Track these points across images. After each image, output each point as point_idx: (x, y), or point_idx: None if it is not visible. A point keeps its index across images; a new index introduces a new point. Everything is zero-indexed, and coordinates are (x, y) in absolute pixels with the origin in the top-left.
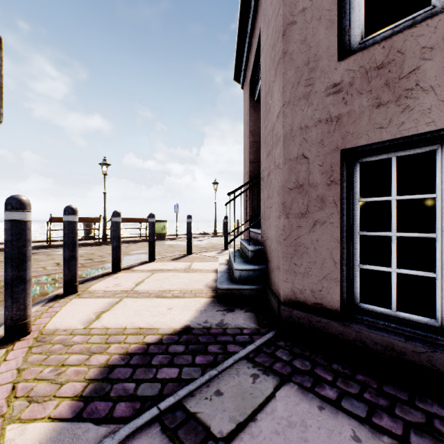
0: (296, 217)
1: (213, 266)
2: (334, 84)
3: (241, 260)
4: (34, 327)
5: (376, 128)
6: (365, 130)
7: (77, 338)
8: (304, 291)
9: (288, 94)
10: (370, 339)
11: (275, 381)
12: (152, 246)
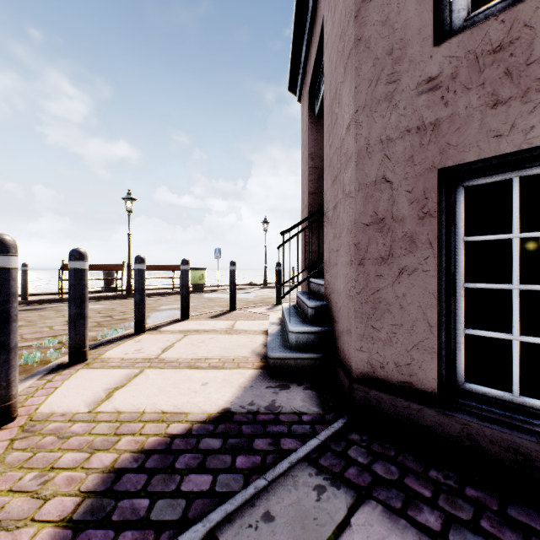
0: (374, 263)
1: (262, 325)
2: (429, 79)
3: (298, 319)
4: (22, 410)
5: (491, 137)
6: (474, 140)
7: (77, 426)
8: (386, 365)
9: (363, 96)
10: (483, 436)
11: (348, 498)
12: (186, 300)
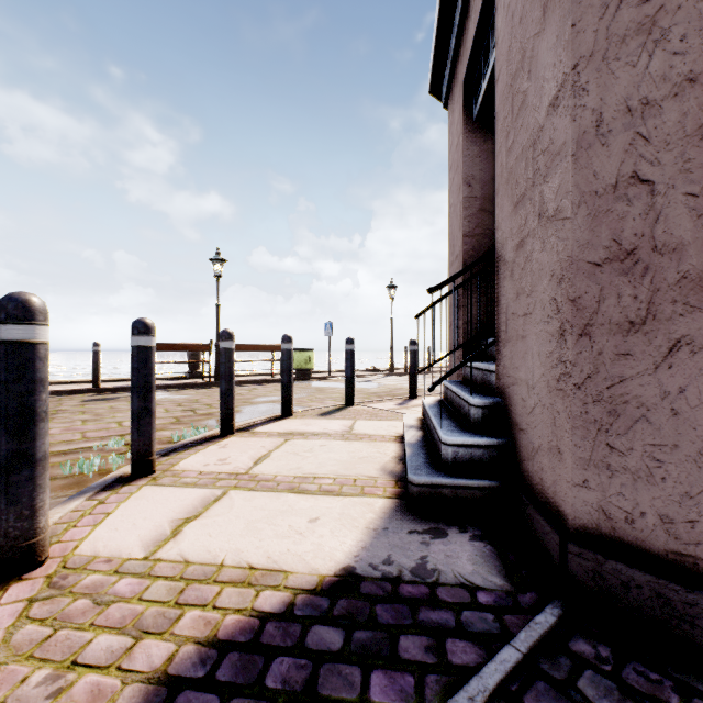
0: (613, 332)
1: (392, 428)
2: None
3: (452, 424)
4: (57, 548)
5: None
6: None
7: (124, 583)
8: (640, 517)
9: (588, 37)
10: None
11: None
12: (288, 391)
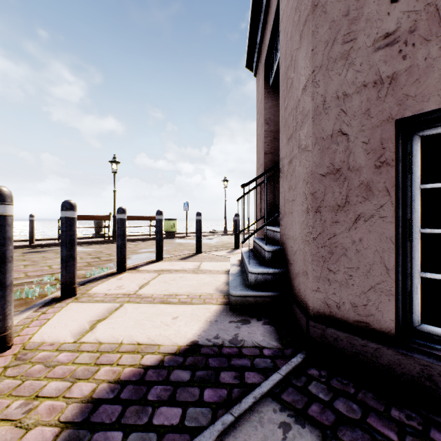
0: (331, 210)
1: (223, 266)
2: (386, 34)
3: (256, 262)
4: (18, 339)
5: None
6: (434, 90)
7: (63, 355)
8: (342, 305)
9: (319, 57)
10: None
11: (314, 438)
12: (160, 245)
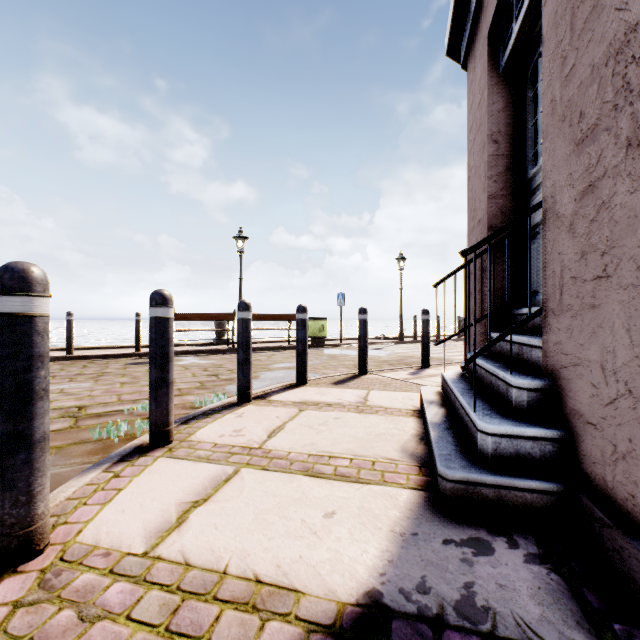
0: None
1: (408, 400)
2: None
3: (486, 405)
4: (61, 532)
5: None
6: None
7: (116, 590)
8: None
9: None
10: None
11: None
12: (302, 360)
